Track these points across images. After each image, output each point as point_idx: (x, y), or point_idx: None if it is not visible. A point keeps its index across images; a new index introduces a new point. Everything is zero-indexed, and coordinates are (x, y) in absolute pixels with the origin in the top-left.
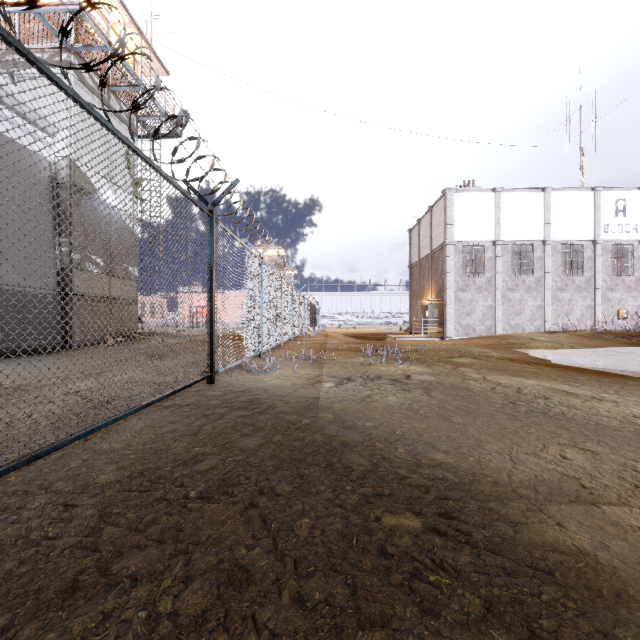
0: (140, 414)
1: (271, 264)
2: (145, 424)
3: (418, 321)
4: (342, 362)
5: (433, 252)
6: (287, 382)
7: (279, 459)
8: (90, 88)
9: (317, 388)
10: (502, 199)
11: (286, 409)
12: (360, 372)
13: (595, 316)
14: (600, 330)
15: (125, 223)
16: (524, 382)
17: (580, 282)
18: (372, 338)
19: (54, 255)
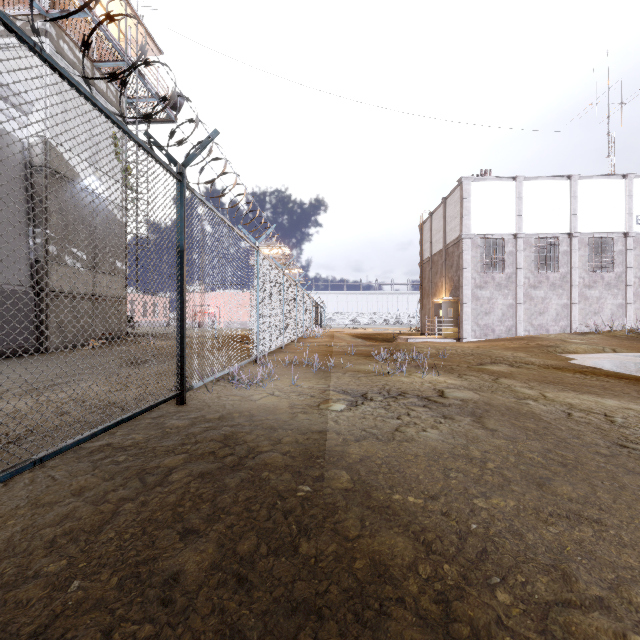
0: (40, 469)
1: (271, 257)
2: (29, 497)
3: (430, 321)
4: (353, 370)
5: (447, 247)
6: (283, 402)
7: (237, 635)
8: (70, 62)
9: (323, 413)
10: (524, 188)
11: (274, 459)
12: (377, 386)
13: (627, 315)
14: (639, 331)
15: (112, 214)
16: (603, 403)
17: (610, 278)
18: (380, 339)
19: (27, 247)
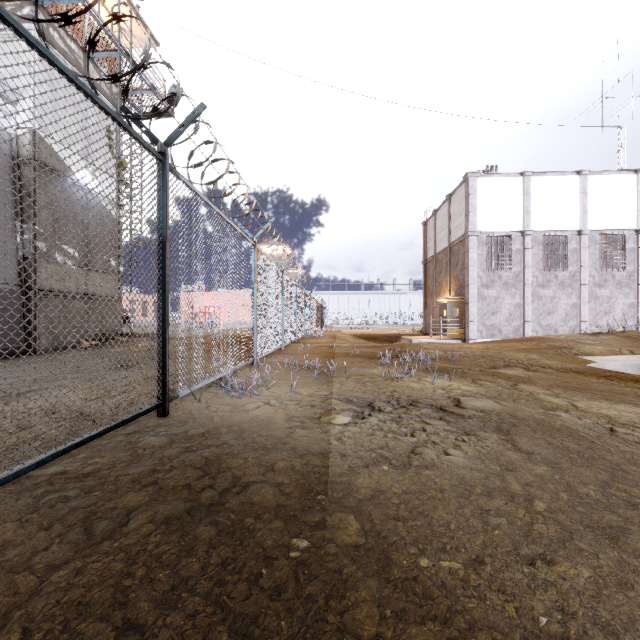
0: None
1: (271, 255)
2: None
3: (434, 321)
4: (357, 374)
5: (452, 245)
6: (279, 413)
7: None
8: (61, 51)
9: (324, 428)
10: (532, 184)
11: (264, 495)
12: (385, 393)
13: (639, 315)
14: None
15: (106, 210)
16: None
17: (621, 277)
18: (383, 339)
19: (15, 243)
